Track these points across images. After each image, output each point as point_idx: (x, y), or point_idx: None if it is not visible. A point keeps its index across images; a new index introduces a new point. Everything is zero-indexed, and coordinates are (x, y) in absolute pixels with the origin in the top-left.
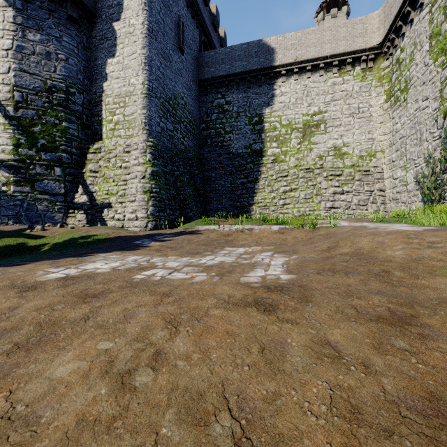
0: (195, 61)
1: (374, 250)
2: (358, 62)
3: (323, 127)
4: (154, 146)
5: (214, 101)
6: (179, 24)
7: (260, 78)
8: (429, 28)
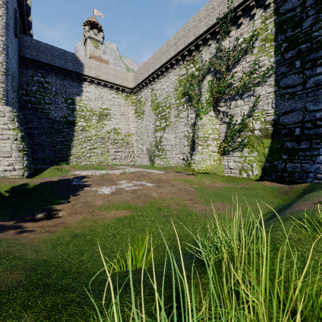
0: (18, 40)
1: (160, 178)
2: (124, 91)
3: (109, 117)
4: (18, 116)
5: (34, 77)
6: (16, 15)
7: (74, 77)
8: (151, 98)
